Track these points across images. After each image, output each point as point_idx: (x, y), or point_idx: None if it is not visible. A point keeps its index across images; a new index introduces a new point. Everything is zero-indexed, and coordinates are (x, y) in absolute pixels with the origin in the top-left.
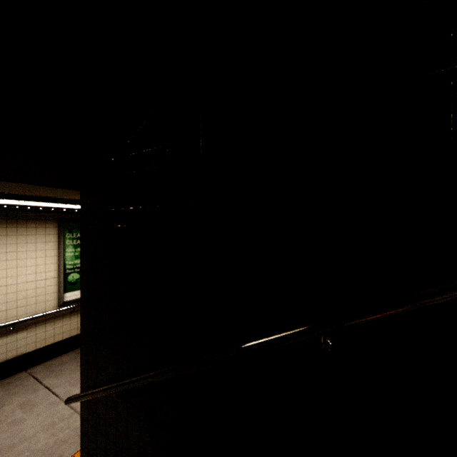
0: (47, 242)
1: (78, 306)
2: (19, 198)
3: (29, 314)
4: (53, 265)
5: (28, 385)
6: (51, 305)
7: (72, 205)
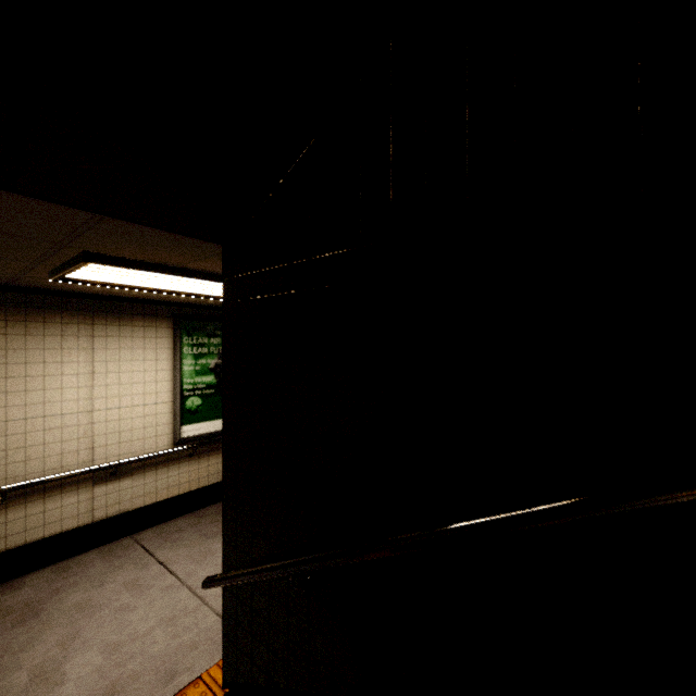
0: (158, 349)
1: (199, 446)
2: (132, 266)
3: (135, 453)
4: (167, 383)
5: (136, 557)
6: (163, 443)
7: (202, 280)
